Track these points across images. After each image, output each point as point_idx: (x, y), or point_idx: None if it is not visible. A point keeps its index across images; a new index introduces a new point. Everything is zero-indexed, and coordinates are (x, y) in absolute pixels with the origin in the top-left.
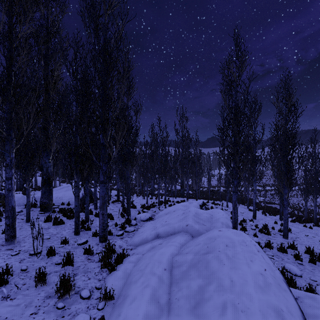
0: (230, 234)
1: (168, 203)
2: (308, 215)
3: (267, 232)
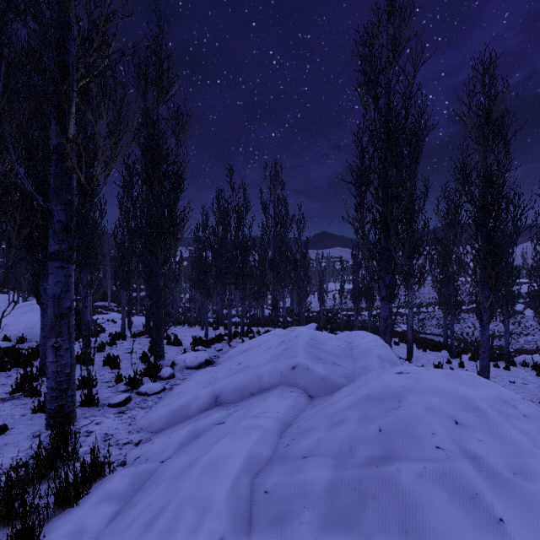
0: (443, 380)
1: (248, 336)
2: None
3: None
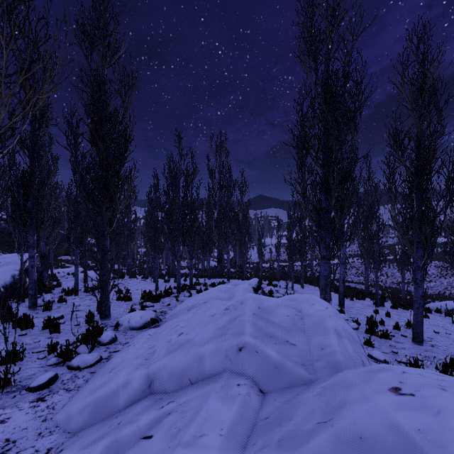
0: None
1: (195, 288)
2: (396, 295)
3: (383, 334)
